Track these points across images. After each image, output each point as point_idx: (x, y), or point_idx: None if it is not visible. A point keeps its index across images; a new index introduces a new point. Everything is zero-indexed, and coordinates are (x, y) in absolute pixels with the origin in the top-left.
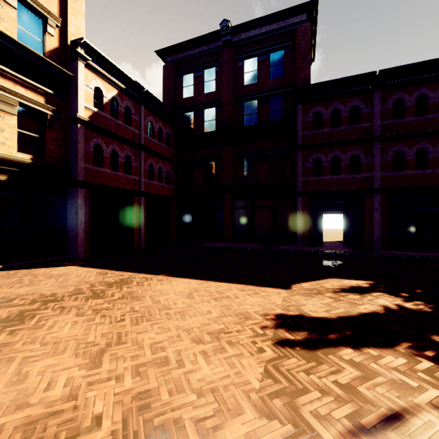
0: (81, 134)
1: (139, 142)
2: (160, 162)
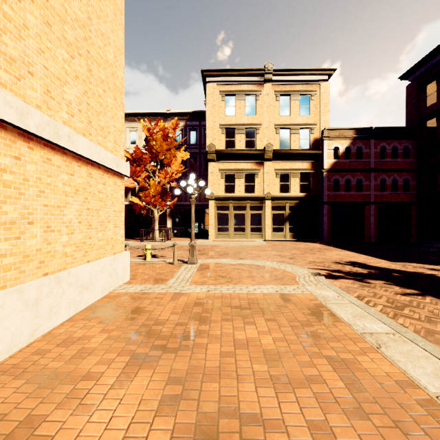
0: (325, 177)
1: (369, 166)
2: (394, 175)
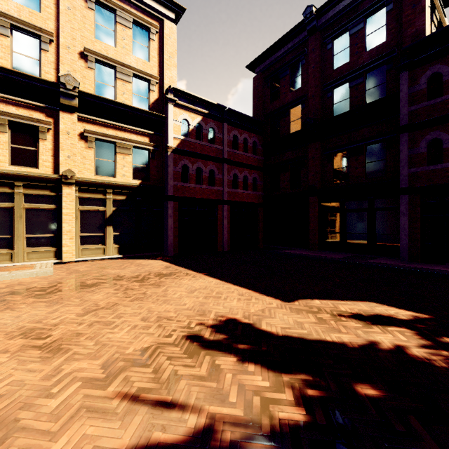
0: (171, 159)
1: (222, 156)
2: (245, 171)
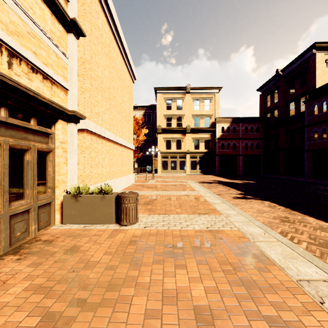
0: (217, 142)
1: (239, 136)
2: (251, 141)
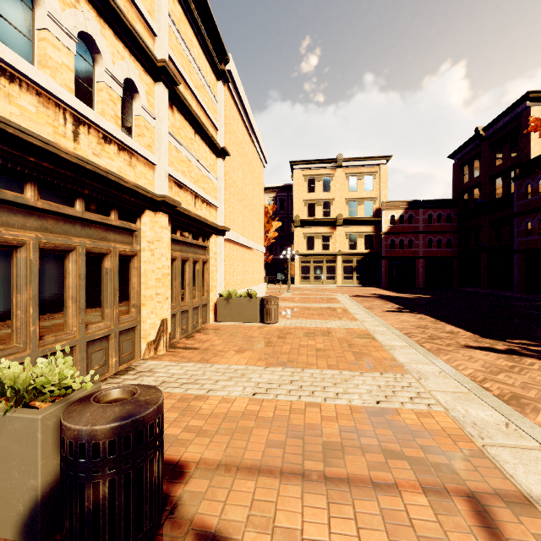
0: (383, 238)
1: (419, 229)
2: (439, 236)
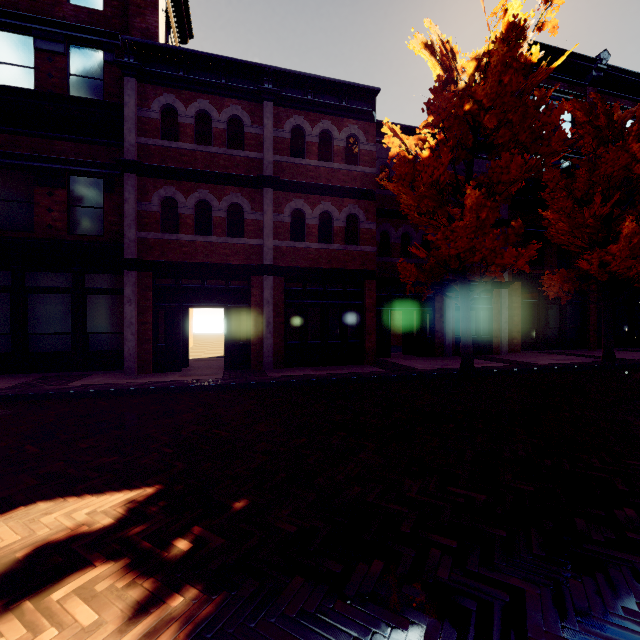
0: None
1: None
2: None
